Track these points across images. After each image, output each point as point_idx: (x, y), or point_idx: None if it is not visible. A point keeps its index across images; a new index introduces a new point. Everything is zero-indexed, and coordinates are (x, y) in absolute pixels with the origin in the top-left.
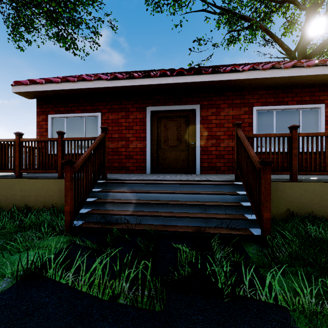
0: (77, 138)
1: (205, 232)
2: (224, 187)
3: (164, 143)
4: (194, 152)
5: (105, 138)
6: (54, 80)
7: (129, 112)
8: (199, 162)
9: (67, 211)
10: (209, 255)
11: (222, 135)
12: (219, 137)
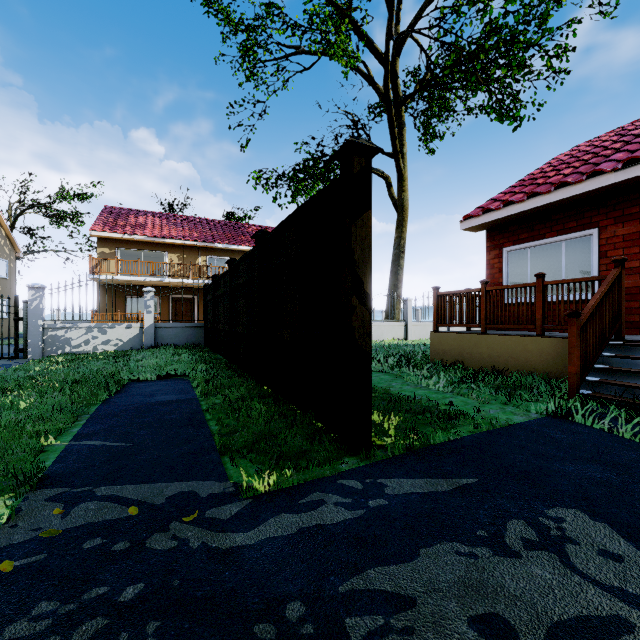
0: (566, 280)
1: None
2: None
3: None
4: None
5: (621, 276)
6: (516, 200)
7: None
8: None
9: (572, 372)
10: None
11: None
12: None
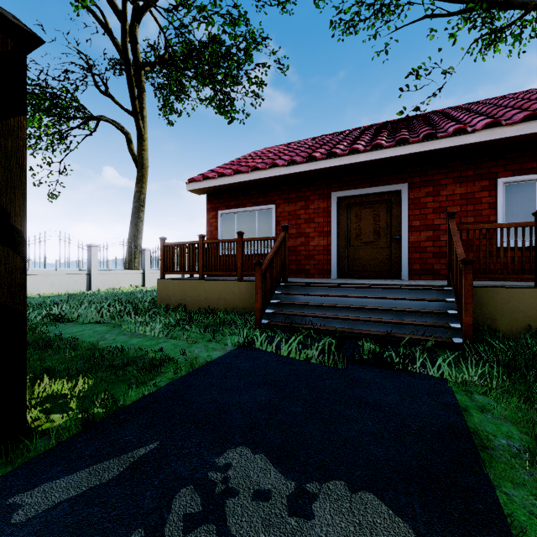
0: (256, 238)
1: (395, 336)
2: (429, 292)
3: (356, 239)
4: (399, 250)
5: (286, 237)
6: (227, 173)
7: (309, 201)
8: (407, 263)
9: (257, 308)
10: (394, 352)
11: (443, 224)
12: (438, 226)
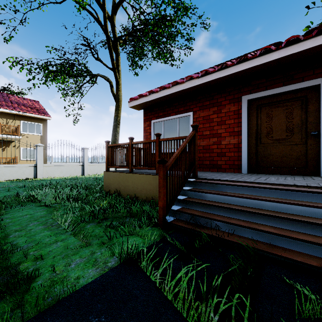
0: (170, 138)
1: None
2: None
3: (266, 137)
4: (317, 146)
5: (196, 136)
6: (155, 91)
7: (221, 106)
8: None
9: (160, 206)
10: None
11: None
12: None
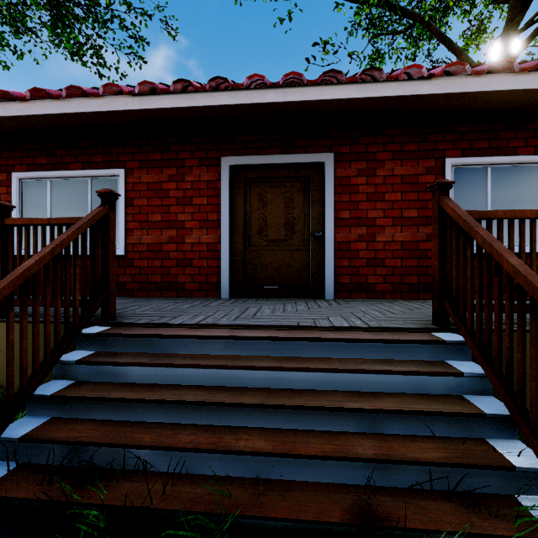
0: (40, 220)
1: (388, 526)
2: (414, 348)
3: (259, 234)
4: (321, 254)
5: (110, 220)
6: (17, 95)
7: (184, 168)
8: (332, 273)
9: None
10: None
11: (379, 218)
12: (374, 221)
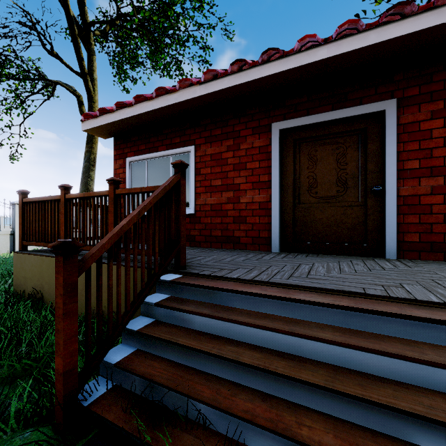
0: (135, 189)
1: None
2: None
3: (308, 192)
4: (380, 210)
5: (181, 186)
6: (127, 103)
7: (239, 138)
8: (395, 231)
9: (59, 370)
10: None
11: None
12: None
